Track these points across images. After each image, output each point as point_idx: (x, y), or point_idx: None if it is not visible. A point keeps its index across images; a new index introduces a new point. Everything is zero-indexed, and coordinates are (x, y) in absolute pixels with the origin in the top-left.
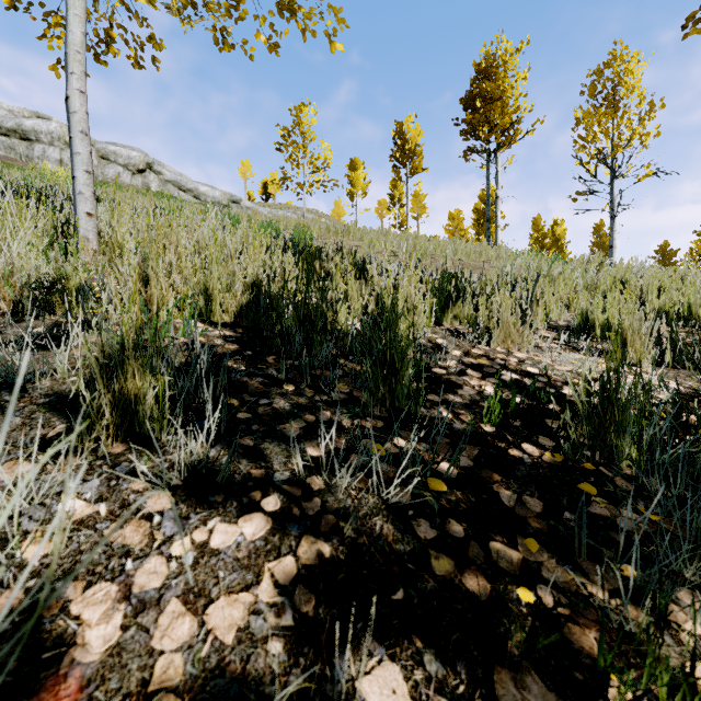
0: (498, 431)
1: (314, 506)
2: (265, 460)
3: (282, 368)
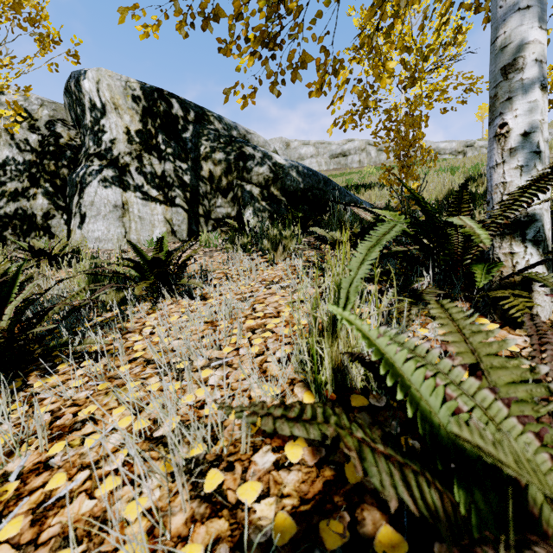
0: None
1: None
2: None
3: None
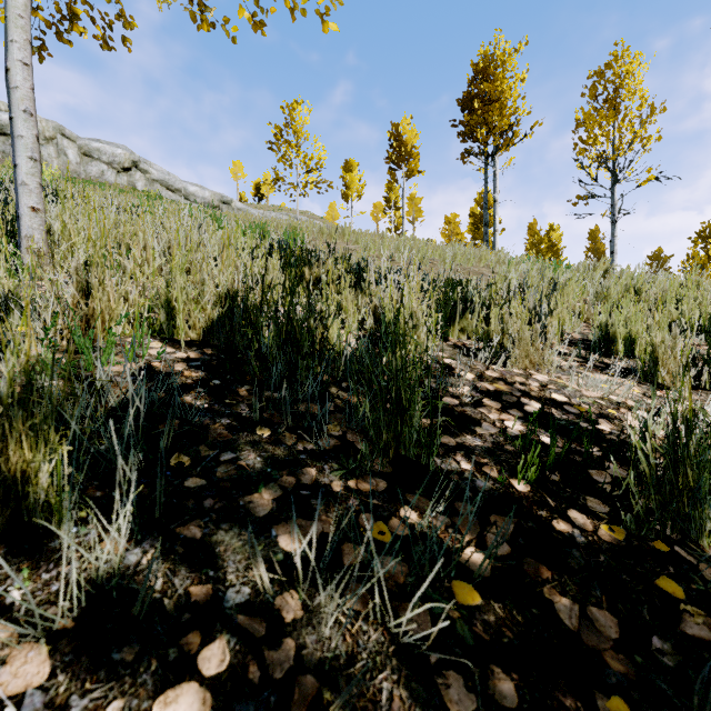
0: (534, 490)
1: (284, 658)
2: (215, 565)
3: (254, 406)
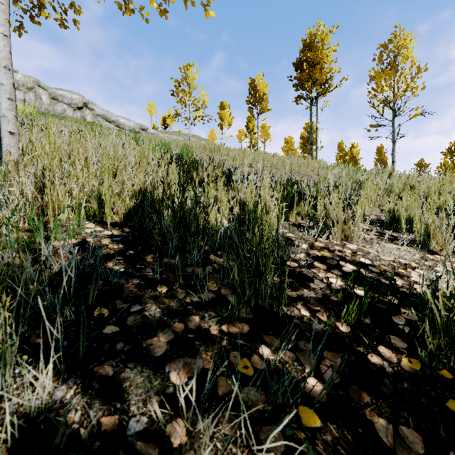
0: (353, 330)
1: None
2: (122, 398)
3: (156, 271)
